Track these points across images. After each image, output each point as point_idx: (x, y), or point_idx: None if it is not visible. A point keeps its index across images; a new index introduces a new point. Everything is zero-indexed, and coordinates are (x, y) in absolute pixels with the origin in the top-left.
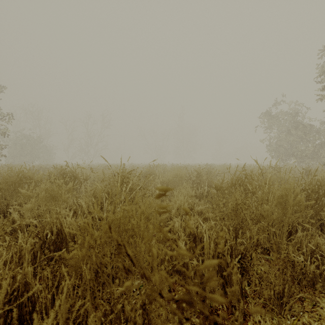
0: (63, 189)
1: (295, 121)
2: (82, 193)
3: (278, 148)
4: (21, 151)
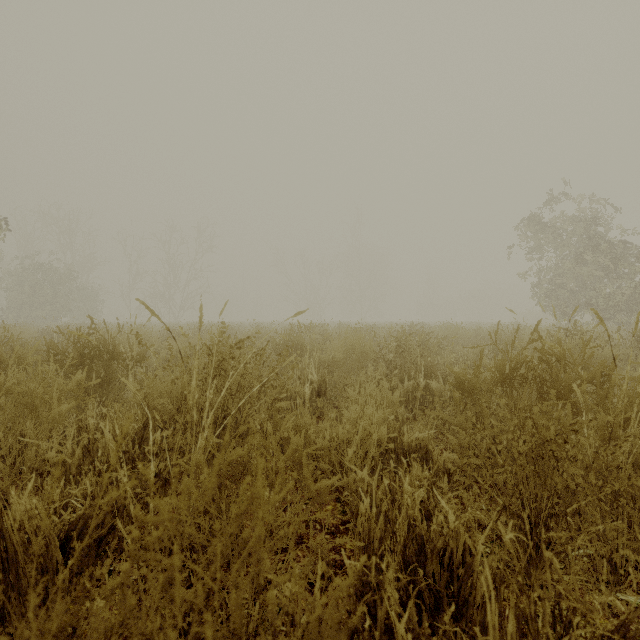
0: (55, 390)
1: (592, 234)
2: None
3: (556, 290)
4: (32, 296)
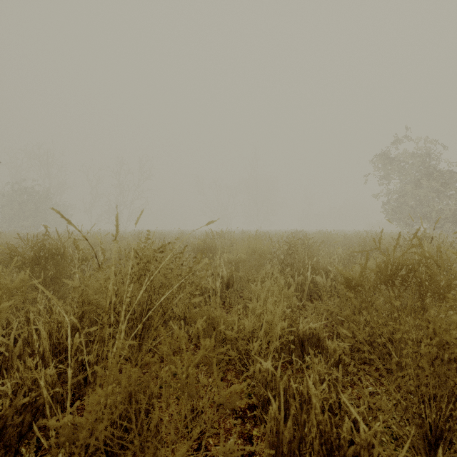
0: None
1: (427, 166)
2: (90, 281)
3: (401, 206)
4: (19, 211)
